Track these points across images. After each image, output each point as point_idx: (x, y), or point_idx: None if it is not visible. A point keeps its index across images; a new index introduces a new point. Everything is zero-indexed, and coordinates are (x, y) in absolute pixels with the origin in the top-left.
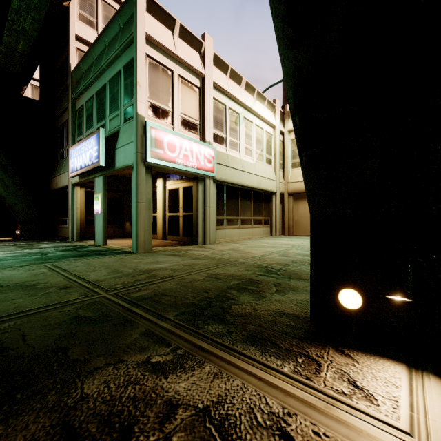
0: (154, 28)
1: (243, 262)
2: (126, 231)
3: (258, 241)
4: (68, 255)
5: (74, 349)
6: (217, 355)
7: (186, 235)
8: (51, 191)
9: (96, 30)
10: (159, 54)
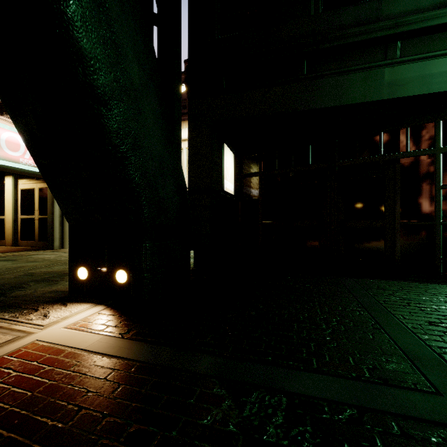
0: None
1: None
2: None
3: None
4: None
5: None
6: None
7: (43, 239)
8: None
9: None
10: None
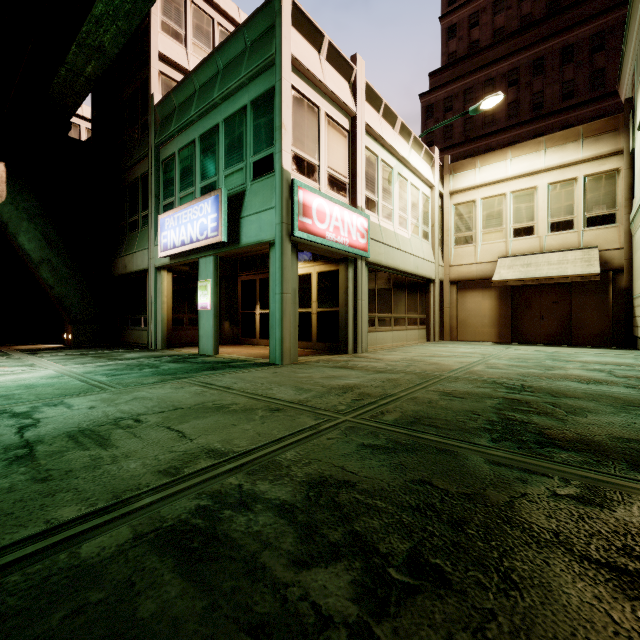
0: (300, 47)
1: (453, 376)
2: (225, 335)
3: (422, 349)
4: (192, 369)
5: (436, 482)
6: (629, 486)
7: (323, 340)
8: (113, 277)
9: (184, 46)
10: (304, 83)
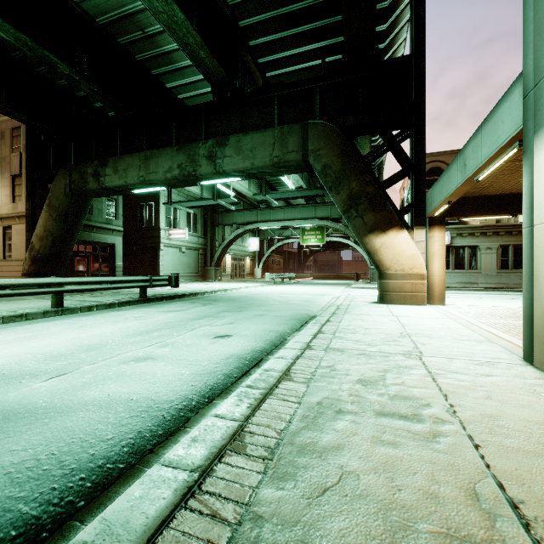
0: None
1: None
2: None
3: None
4: None
5: None
6: None
7: None
8: None
9: None
10: None
